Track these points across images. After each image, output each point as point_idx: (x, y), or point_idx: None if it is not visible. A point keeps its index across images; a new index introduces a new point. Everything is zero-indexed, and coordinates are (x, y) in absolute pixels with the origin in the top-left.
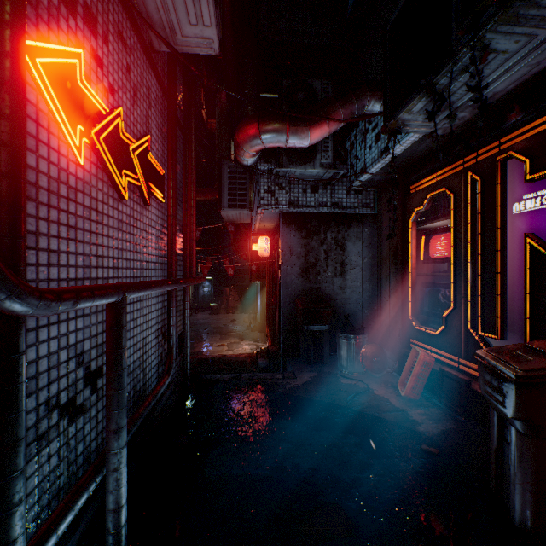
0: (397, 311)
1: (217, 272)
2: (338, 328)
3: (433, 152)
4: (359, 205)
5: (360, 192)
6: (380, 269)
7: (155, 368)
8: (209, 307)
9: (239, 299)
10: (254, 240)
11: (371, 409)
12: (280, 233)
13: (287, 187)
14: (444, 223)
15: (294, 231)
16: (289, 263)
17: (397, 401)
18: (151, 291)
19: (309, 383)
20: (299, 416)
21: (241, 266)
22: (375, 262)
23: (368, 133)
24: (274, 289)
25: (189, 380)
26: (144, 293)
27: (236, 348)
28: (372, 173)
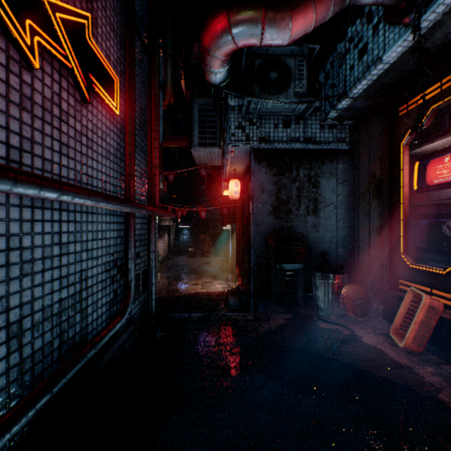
0: (383, 249)
1: (195, 221)
2: (311, 267)
3: (439, 53)
4: (334, 139)
5: (334, 126)
6: (357, 205)
7: (105, 307)
8: (187, 251)
9: (213, 244)
10: (225, 188)
11: (366, 364)
12: (250, 171)
13: (257, 122)
14: (449, 143)
15: (265, 168)
16: (260, 200)
17: (395, 353)
18: (60, 194)
19: (284, 326)
20: (278, 370)
21: (214, 216)
22: (350, 199)
23: (349, 53)
24: (244, 231)
25: (155, 319)
26: (38, 190)
27: (209, 287)
28: (353, 97)
